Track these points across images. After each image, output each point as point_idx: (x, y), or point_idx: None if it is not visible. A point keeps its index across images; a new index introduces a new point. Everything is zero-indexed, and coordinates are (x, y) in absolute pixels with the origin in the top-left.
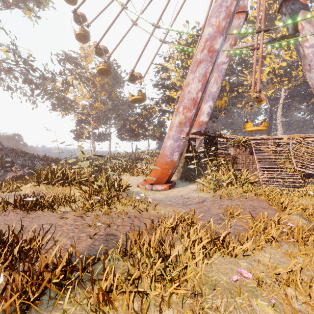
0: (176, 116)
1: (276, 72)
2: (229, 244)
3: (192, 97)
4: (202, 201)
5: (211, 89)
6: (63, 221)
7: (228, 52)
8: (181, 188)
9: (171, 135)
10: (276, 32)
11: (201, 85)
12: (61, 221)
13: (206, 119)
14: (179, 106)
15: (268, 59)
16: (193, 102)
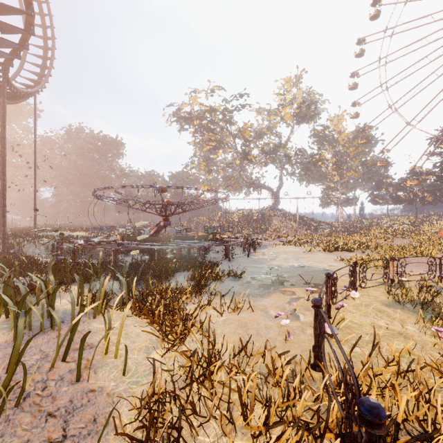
0: None
1: None
2: None
3: None
4: None
5: None
6: None
7: None
8: None
9: None
10: None
11: None
12: None
13: None
14: None
15: None
16: None
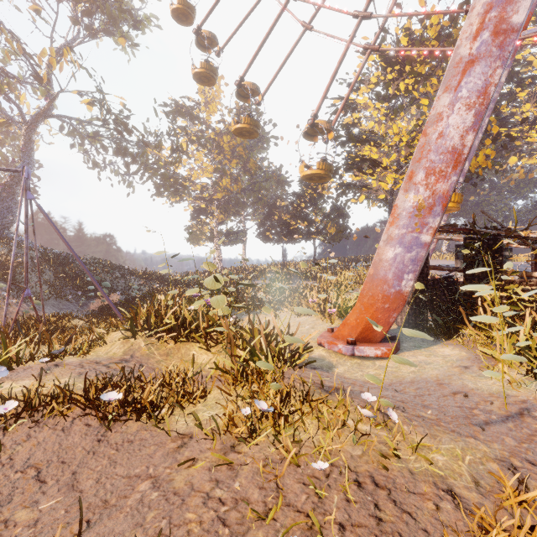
0: (407, 191)
1: None
2: None
3: (449, 147)
4: (517, 412)
5: None
6: (185, 473)
7: None
8: (418, 352)
9: (397, 236)
10: None
11: (473, 115)
12: (179, 472)
13: None
14: (414, 170)
15: None
16: (451, 157)
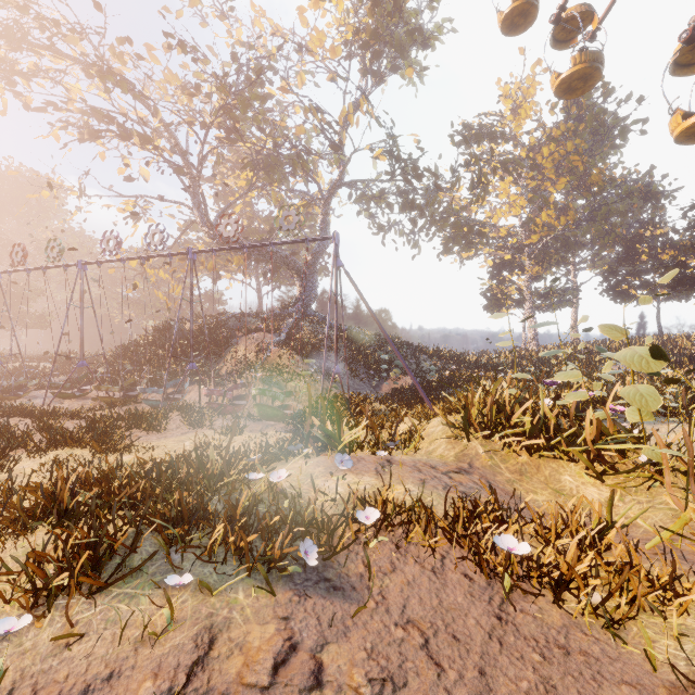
0: None
1: None
2: None
3: None
4: None
5: None
6: None
7: None
8: None
9: None
10: None
11: None
12: None
13: None
14: None
15: None
16: None
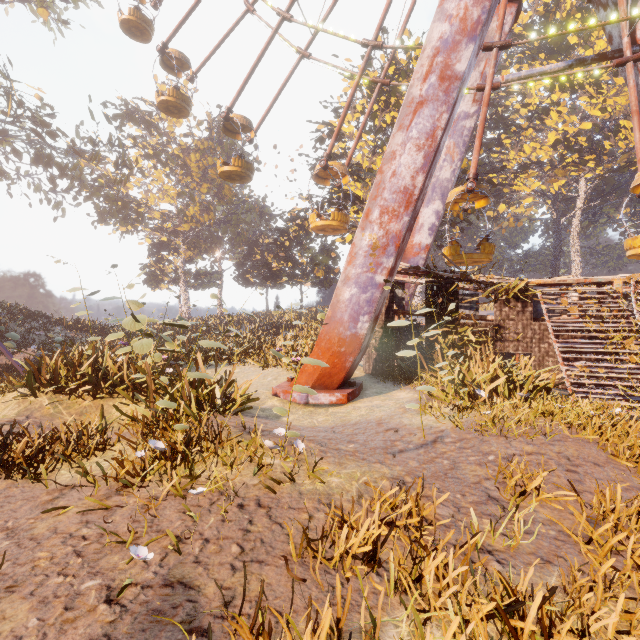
0: (364, 230)
1: (572, 142)
2: (551, 620)
3: (401, 187)
4: (432, 440)
5: (439, 174)
6: (51, 520)
7: (478, 92)
8: (376, 398)
9: (354, 276)
10: (571, 58)
11: (423, 157)
12: (45, 520)
13: (428, 240)
14: (371, 208)
15: (554, 114)
16: (403, 197)
